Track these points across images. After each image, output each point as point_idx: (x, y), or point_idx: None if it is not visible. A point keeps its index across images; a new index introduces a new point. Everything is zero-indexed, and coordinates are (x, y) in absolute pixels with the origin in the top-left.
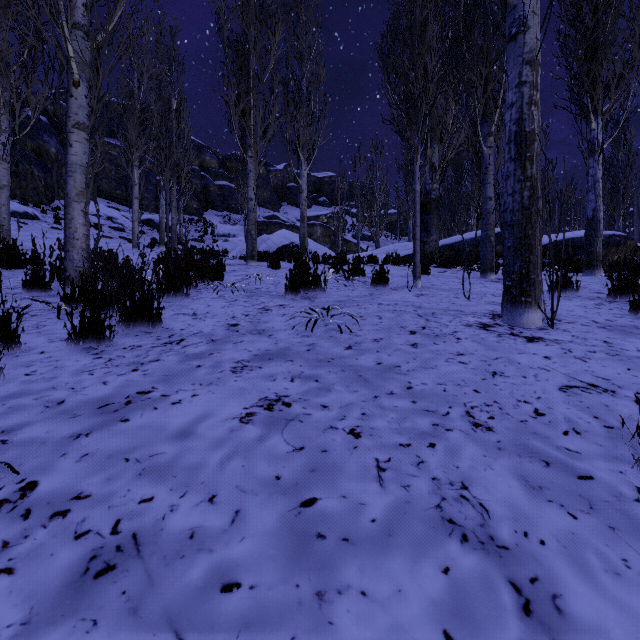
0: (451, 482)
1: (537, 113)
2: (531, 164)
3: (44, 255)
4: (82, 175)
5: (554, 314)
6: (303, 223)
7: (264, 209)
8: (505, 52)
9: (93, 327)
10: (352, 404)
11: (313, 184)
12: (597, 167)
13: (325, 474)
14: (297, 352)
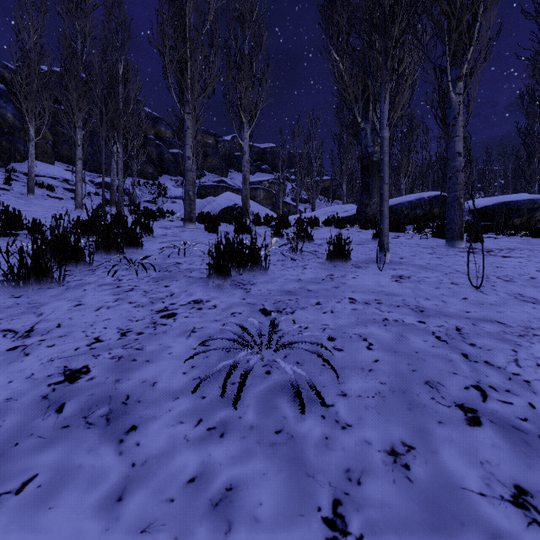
0: None
1: None
2: None
3: None
4: None
5: None
6: (245, 185)
7: (213, 175)
8: None
9: None
10: None
11: (257, 153)
12: None
13: None
14: None
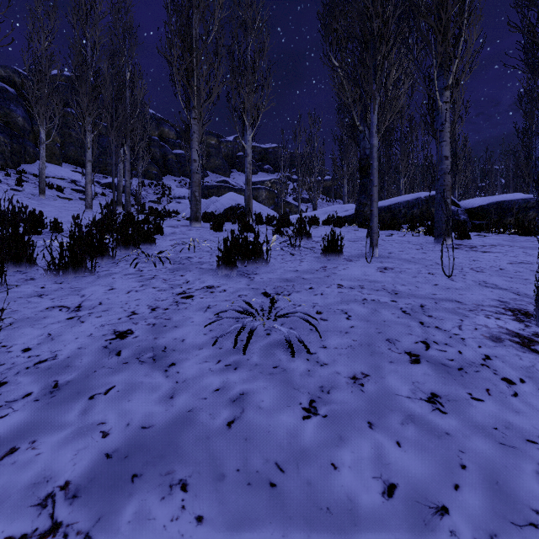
0: None
1: None
2: None
3: None
4: None
5: None
6: (248, 186)
7: (216, 175)
8: None
9: None
10: None
11: (259, 154)
12: None
13: None
14: (205, 435)
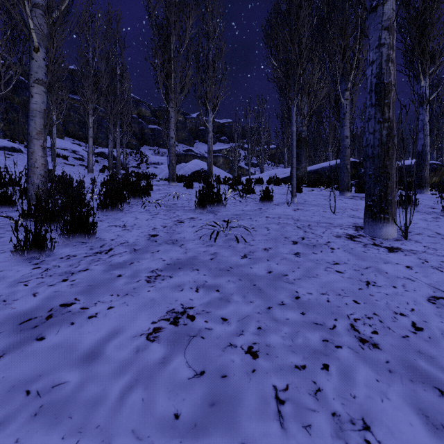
0: (352, 419)
1: (393, 68)
2: (388, 109)
3: (15, 179)
4: (41, 119)
5: (407, 228)
6: (210, 155)
7: (183, 145)
8: (358, 29)
9: (36, 241)
10: (249, 316)
11: (217, 127)
12: (425, 114)
13: (224, 409)
14: (202, 261)
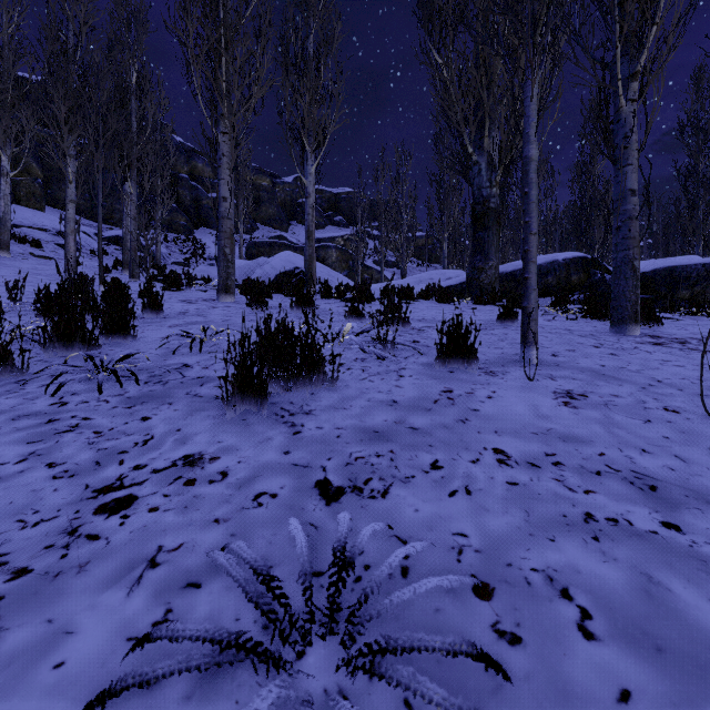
0: None
1: None
2: None
3: None
4: None
5: None
6: (309, 240)
7: (269, 228)
8: None
9: None
10: None
11: (328, 201)
12: None
13: None
14: None
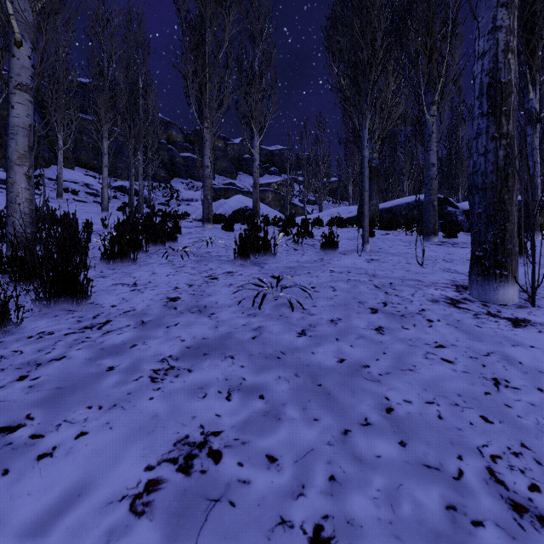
0: None
1: (514, 62)
2: (507, 119)
3: None
4: (25, 138)
5: (535, 290)
6: (255, 189)
7: (223, 177)
8: (449, 22)
9: None
10: (313, 452)
11: (265, 156)
12: (535, 135)
13: None
14: (240, 341)
